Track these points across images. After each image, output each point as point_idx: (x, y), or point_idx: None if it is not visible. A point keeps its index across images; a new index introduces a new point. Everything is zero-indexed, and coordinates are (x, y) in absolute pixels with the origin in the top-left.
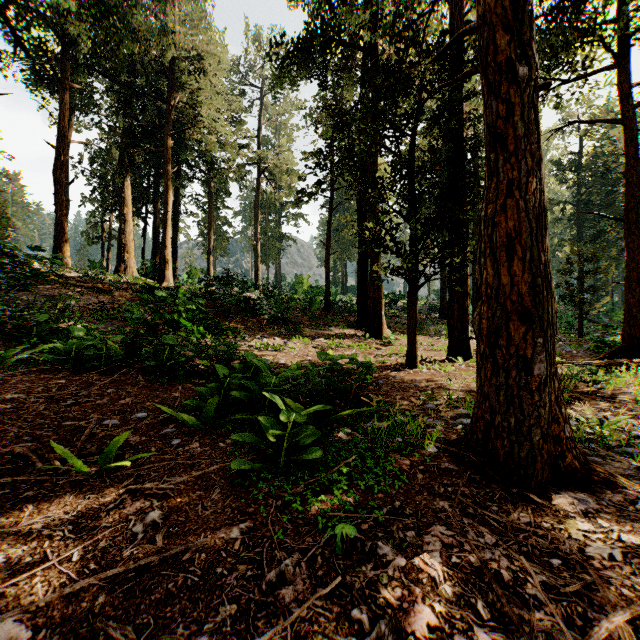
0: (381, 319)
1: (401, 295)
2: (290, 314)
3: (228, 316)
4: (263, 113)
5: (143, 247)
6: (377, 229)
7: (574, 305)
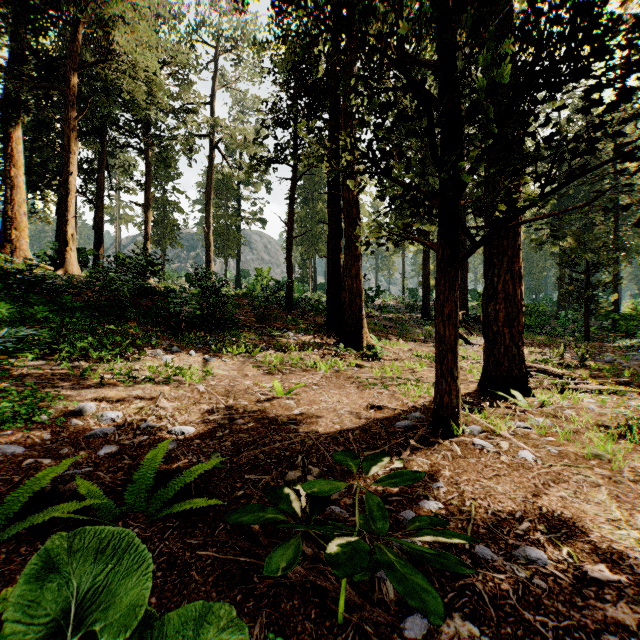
0: (361, 320)
1: (380, 291)
2: (233, 313)
3: (122, 315)
4: (218, 80)
5: (58, 228)
6: (355, 192)
7: (581, 303)
